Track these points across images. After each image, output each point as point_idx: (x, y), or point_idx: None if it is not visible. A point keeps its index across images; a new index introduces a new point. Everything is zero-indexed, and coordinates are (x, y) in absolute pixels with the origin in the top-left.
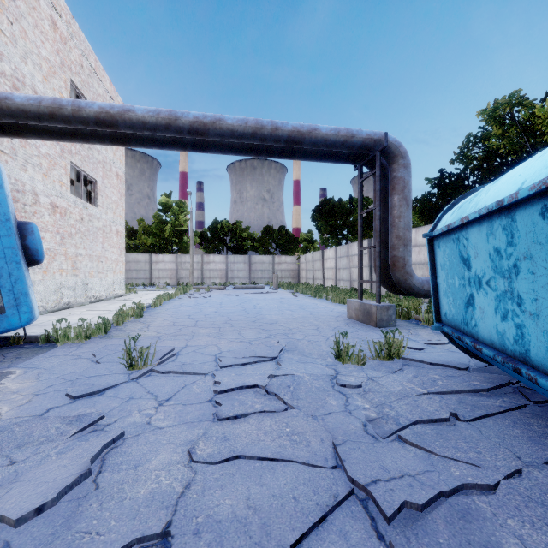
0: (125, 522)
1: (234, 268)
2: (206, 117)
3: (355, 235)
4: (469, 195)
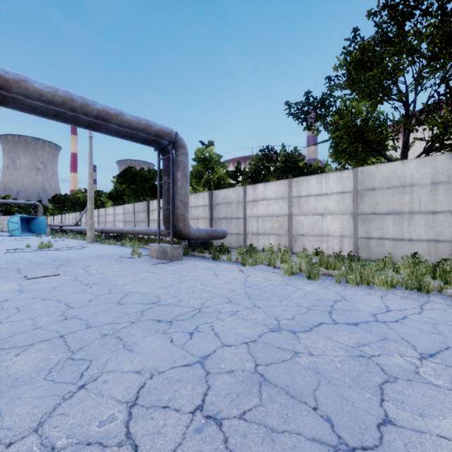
0: None
1: (4, 223)
2: None
3: (69, 211)
4: (33, 218)
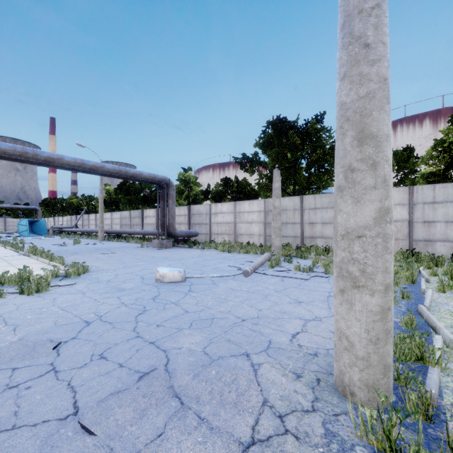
0: (3, 237)
1: None
2: (0, 205)
3: (59, 213)
4: (35, 221)
